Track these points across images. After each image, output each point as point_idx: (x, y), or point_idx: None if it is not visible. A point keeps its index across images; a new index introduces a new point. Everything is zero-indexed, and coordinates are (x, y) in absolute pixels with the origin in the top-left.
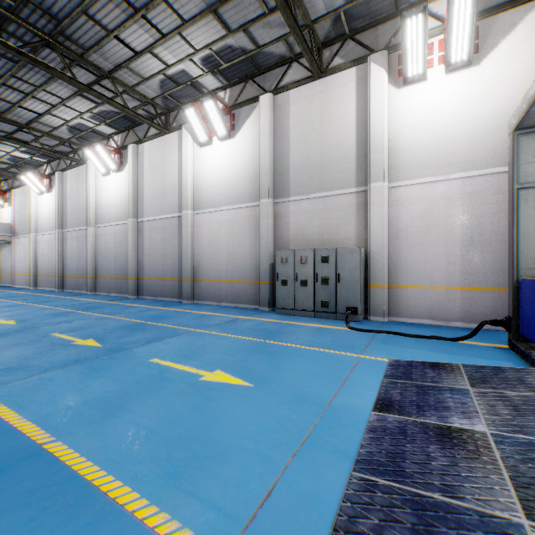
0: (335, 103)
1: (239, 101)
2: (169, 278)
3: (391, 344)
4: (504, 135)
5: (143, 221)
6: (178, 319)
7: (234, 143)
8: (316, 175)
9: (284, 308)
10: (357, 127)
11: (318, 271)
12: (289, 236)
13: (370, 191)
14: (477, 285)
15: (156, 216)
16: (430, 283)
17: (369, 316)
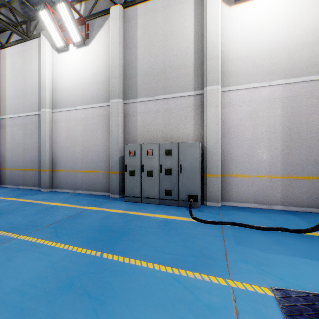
0: (176, 17)
1: (93, 14)
2: (30, 169)
3: (248, 246)
4: (316, 48)
5: (6, 118)
6: (13, 216)
7: (88, 50)
8: (160, 80)
9: (132, 196)
10: (195, 39)
11: (162, 163)
12: (137, 132)
13: (207, 93)
14: (295, 174)
15: (18, 114)
16: (256, 173)
17: (206, 202)
